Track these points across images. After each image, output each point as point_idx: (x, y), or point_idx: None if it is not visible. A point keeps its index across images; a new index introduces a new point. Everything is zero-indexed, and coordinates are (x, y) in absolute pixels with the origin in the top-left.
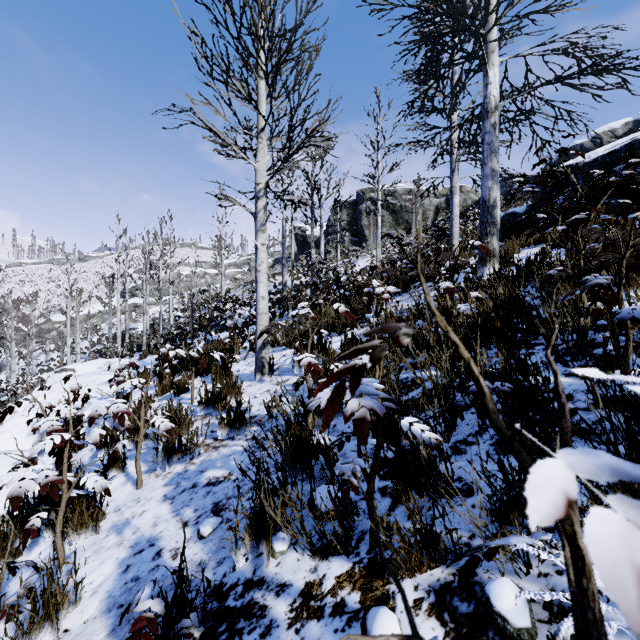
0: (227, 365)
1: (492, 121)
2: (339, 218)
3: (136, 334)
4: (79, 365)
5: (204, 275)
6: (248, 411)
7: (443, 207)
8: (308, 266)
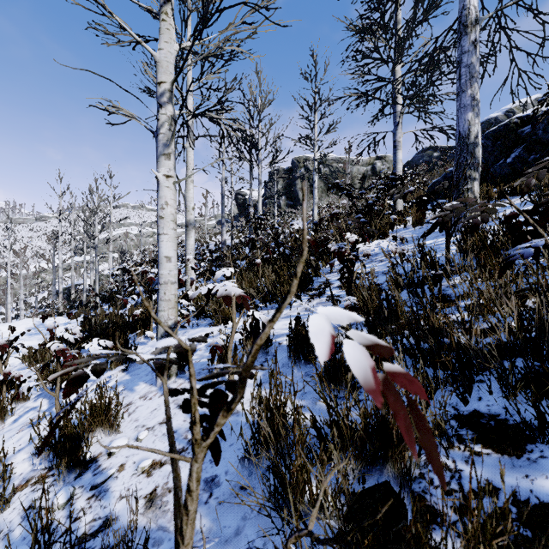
0: (130, 349)
1: (472, 37)
2: (276, 180)
3: (80, 290)
4: (5, 325)
5: (152, 234)
6: (107, 490)
7: (369, 174)
8: (245, 223)
